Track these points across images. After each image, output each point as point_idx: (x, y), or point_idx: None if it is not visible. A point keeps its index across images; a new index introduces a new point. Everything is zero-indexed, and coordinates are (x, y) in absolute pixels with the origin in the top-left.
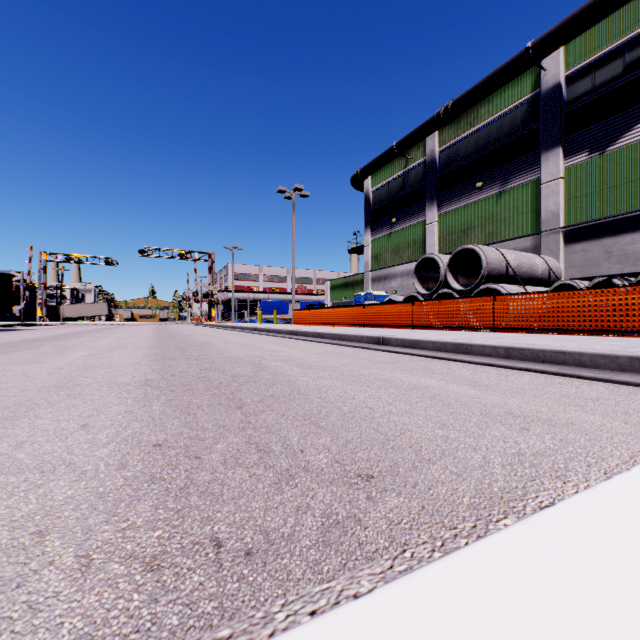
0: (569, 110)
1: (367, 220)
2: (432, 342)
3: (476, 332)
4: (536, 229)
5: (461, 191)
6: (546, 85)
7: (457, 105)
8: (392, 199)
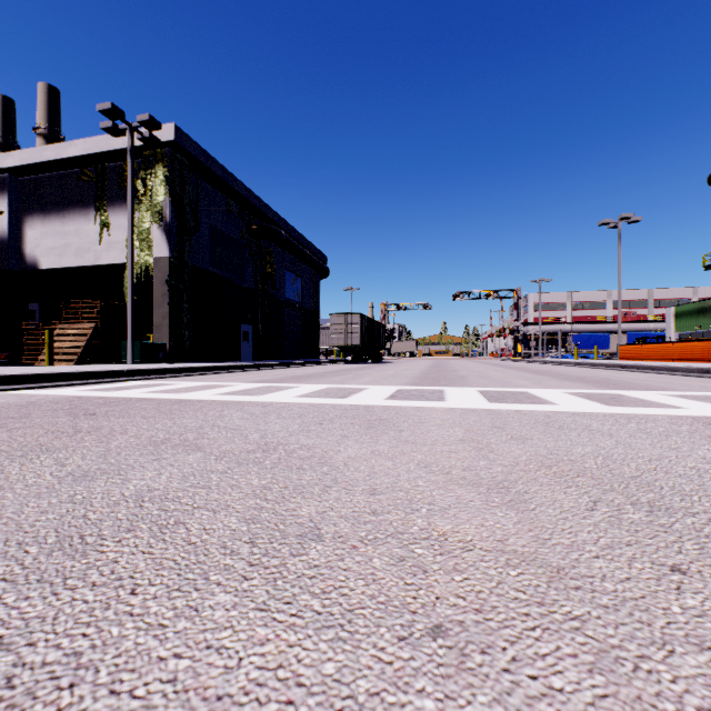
0: None
1: None
2: None
3: None
4: None
5: None
6: None
7: None
8: None
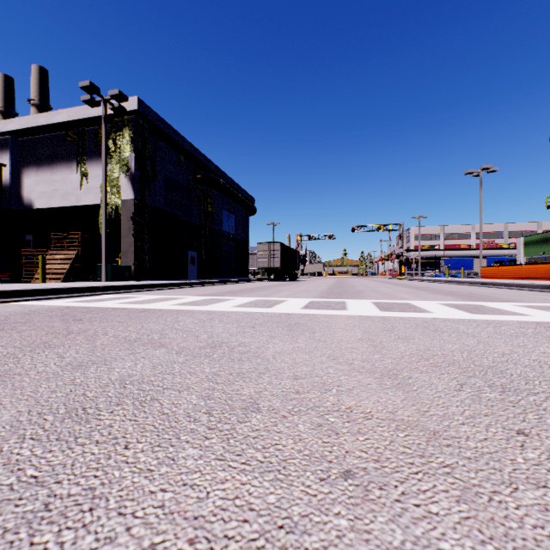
0: None
1: None
2: None
3: None
4: None
5: None
6: None
7: None
8: None
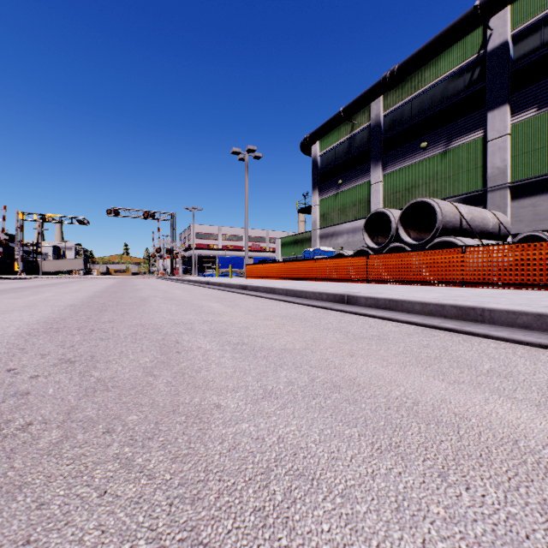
0: (516, 67)
1: (315, 182)
2: (421, 303)
3: (442, 287)
4: (482, 185)
5: (405, 152)
6: (492, 44)
7: (403, 68)
8: (338, 162)
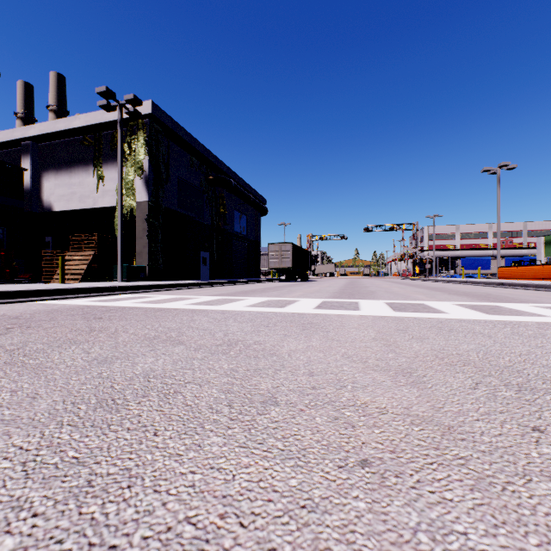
0: None
1: None
2: None
3: None
4: None
5: None
6: None
7: None
8: None
